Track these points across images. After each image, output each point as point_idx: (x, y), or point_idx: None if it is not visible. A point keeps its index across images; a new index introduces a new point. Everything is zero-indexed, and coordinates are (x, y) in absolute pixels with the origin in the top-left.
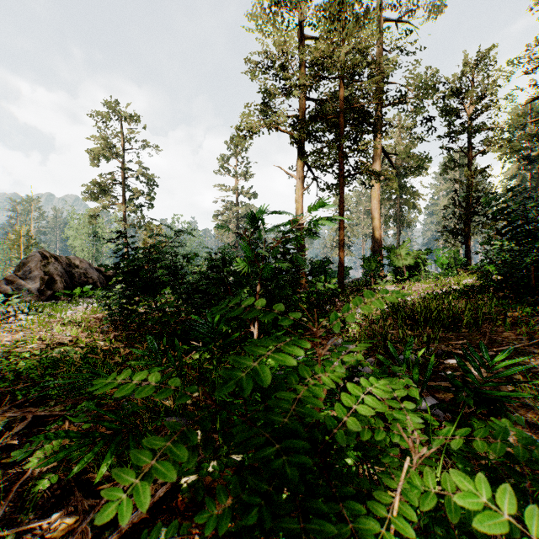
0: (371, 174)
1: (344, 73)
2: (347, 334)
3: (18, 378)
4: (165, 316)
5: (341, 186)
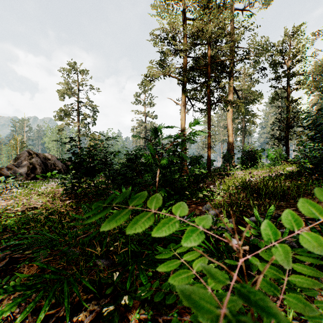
0: (228, 103)
1: (210, 40)
2: (214, 203)
3: (5, 230)
4: (98, 191)
5: (209, 110)
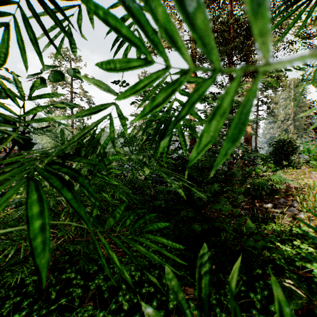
0: None
1: None
2: None
3: None
4: None
5: None
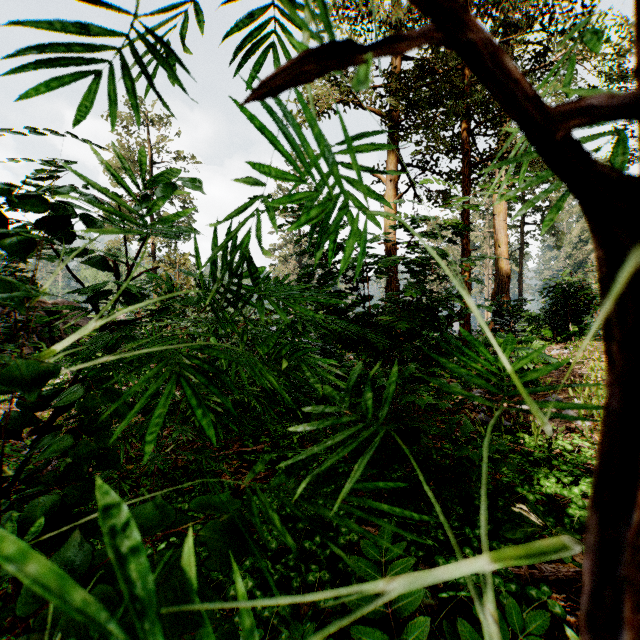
0: None
1: None
2: None
3: None
4: None
5: (466, 181)
